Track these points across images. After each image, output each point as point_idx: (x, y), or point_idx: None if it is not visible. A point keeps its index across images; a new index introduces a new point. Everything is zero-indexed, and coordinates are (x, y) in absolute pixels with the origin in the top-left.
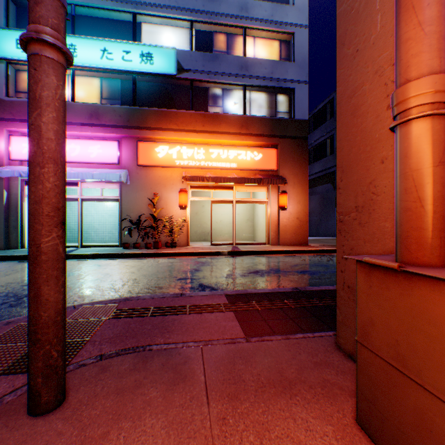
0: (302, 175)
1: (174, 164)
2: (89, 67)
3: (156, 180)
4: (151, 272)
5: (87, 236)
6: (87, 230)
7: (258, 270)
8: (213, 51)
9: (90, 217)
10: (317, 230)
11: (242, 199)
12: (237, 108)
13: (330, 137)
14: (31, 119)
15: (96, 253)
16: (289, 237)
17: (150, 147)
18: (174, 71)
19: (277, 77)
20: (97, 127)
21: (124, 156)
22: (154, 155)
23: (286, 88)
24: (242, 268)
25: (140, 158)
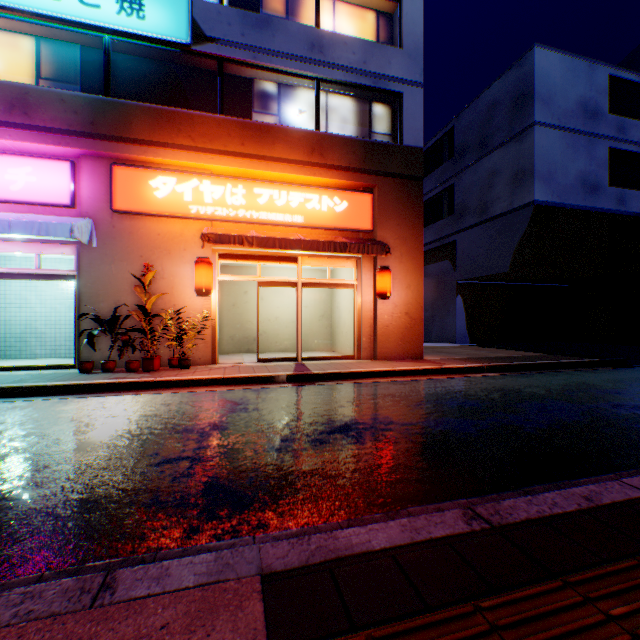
0: (415, 241)
1: (188, 212)
2: (5, 6)
3: (152, 241)
4: (101, 440)
5: (22, 346)
6: (21, 335)
7: (348, 421)
8: (261, 13)
9: (27, 312)
10: (427, 332)
11: (313, 279)
12: (304, 121)
13: (448, 188)
14: None
15: (6, 386)
16: (393, 346)
17: (139, 176)
18: (186, 37)
19: (374, 70)
20: (25, 130)
21: (85, 191)
22: (147, 193)
23: (387, 91)
24: (314, 416)
25: (117, 197)
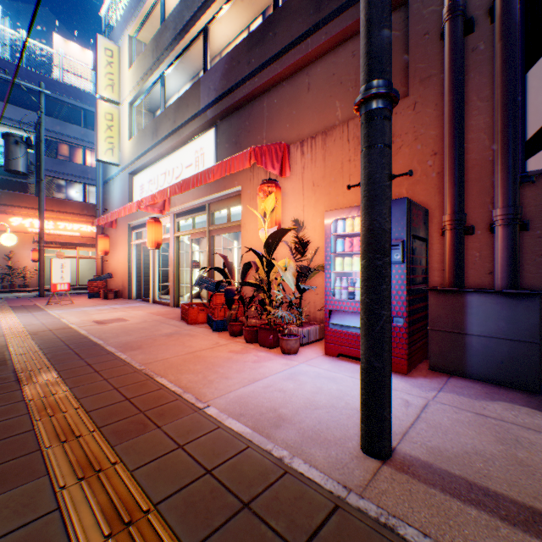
0: None
1: (28, 231)
2: None
3: None
4: None
5: None
6: None
7: None
8: (61, 155)
9: None
10: None
11: (85, 256)
12: (81, 196)
13: None
14: (42, 257)
15: None
16: None
17: (5, 217)
18: None
19: None
20: None
21: None
22: (9, 223)
23: None
24: None
25: None
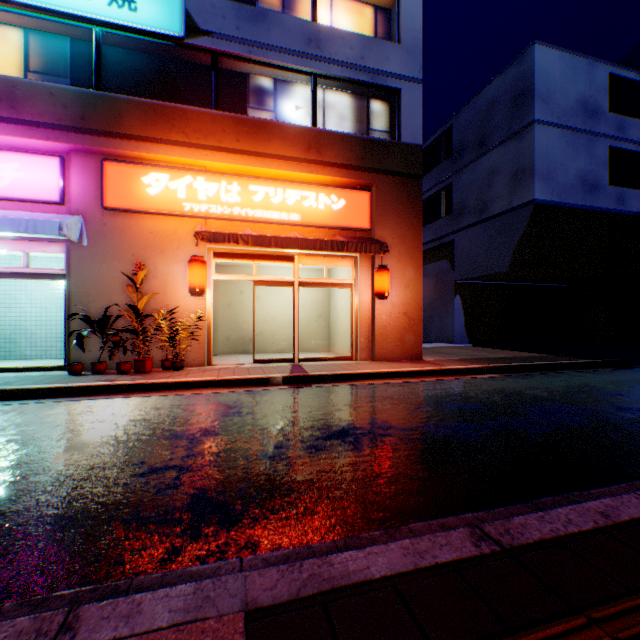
0: (413, 240)
1: (181, 209)
2: None
3: (145, 239)
4: (85, 447)
5: (12, 347)
6: (10, 336)
7: (345, 426)
8: (257, 7)
9: (16, 312)
10: (426, 332)
11: (310, 279)
12: (301, 117)
13: (447, 187)
14: None
15: None
16: (392, 346)
17: (131, 173)
18: (179, 29)
19: (372, 66)
20: (12, 125)
21: (75, 188)
22: (140, 190)
23: (386, 88)
24: (310, 420)
25: (109, 193)
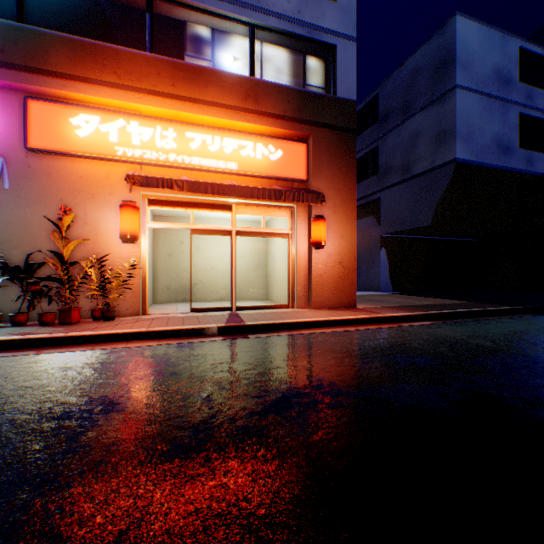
0: (348, 192)
1: (113, 153)
2: None
3: (74, 183)
4: None
5: None
6: None
7: (286, 391)
8: None
9: None
10: None
11: (248, 228)
12: (239, 68)
13: (373, 150)
14: None
15: None
16: (327, 295)
17: (58, 113)
18: None
19: (308, 21)
20: None
21: None
22: (67, 131)
23: (322, 43)
24: (244, 383)
25: (32, 133)
